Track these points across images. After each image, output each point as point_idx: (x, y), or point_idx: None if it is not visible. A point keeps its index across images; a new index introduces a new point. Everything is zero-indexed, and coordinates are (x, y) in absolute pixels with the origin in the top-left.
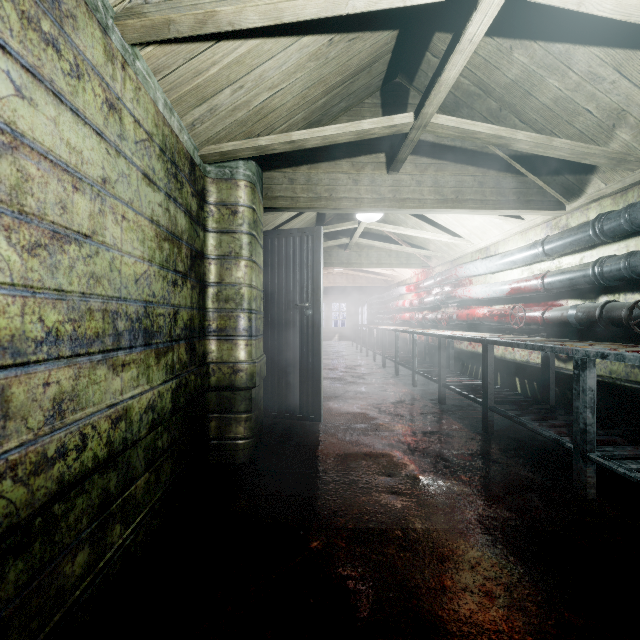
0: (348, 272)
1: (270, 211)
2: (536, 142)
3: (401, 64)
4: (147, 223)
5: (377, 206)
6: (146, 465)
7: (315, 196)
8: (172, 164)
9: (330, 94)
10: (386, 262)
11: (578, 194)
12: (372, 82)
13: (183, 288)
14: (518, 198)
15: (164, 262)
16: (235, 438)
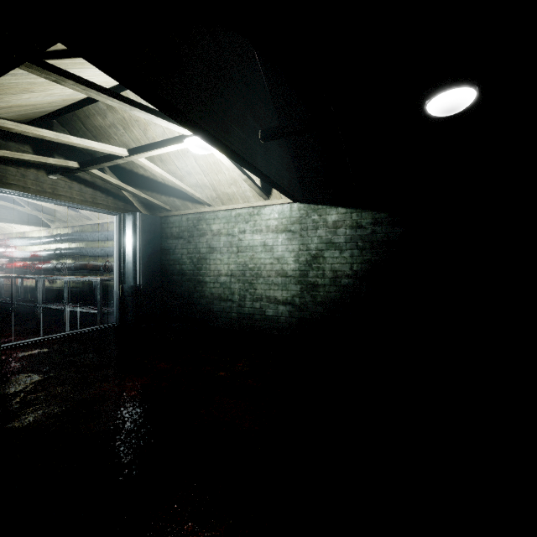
0: None
1: None
2: (26, 211)
3: None
4: None
5: None
6: None
7: None
8: None
9: None
10: None
11: (54, 224)
12: None
13: None
14: (29, 221)
15: None
16: None
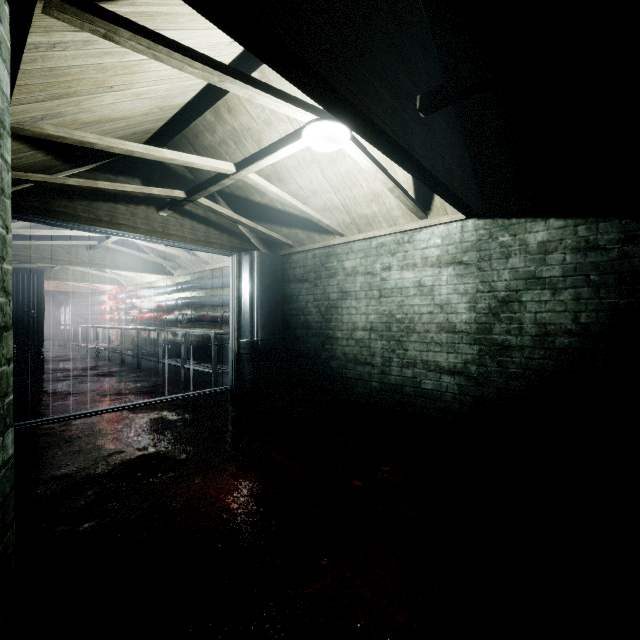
0: None
1: None
2: (149, 258)
3: None
4: None
5: (81, 266)
6: None
7: (42, 257)
8: None
9: None
10: (90, 280)
11: (176, 272)
12: None
13: None
14: (154, 269)
15: None
16: None
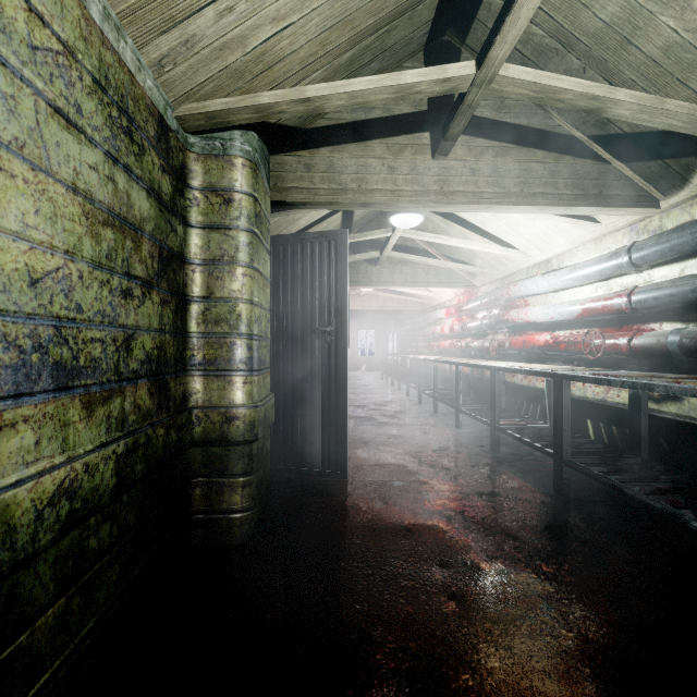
0: (378, 293)
1: (281, 208)
2: (642, 104)
3: (451, 13)
4: (62, 190)
5: (419, 201)
6: (59, 587)
7: (339, 187)
8: (121, 112)
9: (359, 46)
10: (423, 280)
11: (680, 185)
12: (414, 36)
13: (144, 302)
14: (600, 192)
15: (103, 259)
16: (229, 511)
